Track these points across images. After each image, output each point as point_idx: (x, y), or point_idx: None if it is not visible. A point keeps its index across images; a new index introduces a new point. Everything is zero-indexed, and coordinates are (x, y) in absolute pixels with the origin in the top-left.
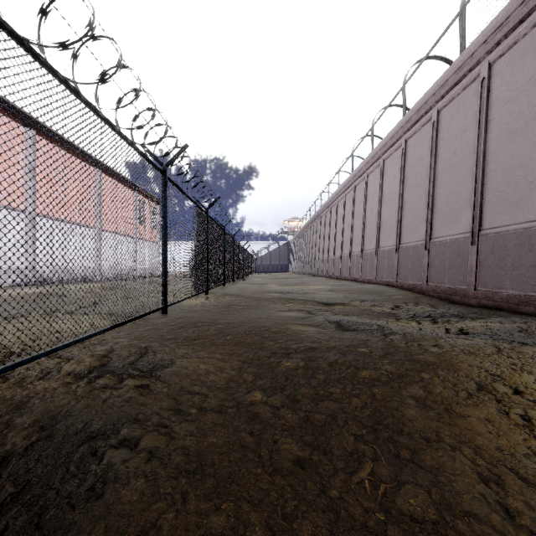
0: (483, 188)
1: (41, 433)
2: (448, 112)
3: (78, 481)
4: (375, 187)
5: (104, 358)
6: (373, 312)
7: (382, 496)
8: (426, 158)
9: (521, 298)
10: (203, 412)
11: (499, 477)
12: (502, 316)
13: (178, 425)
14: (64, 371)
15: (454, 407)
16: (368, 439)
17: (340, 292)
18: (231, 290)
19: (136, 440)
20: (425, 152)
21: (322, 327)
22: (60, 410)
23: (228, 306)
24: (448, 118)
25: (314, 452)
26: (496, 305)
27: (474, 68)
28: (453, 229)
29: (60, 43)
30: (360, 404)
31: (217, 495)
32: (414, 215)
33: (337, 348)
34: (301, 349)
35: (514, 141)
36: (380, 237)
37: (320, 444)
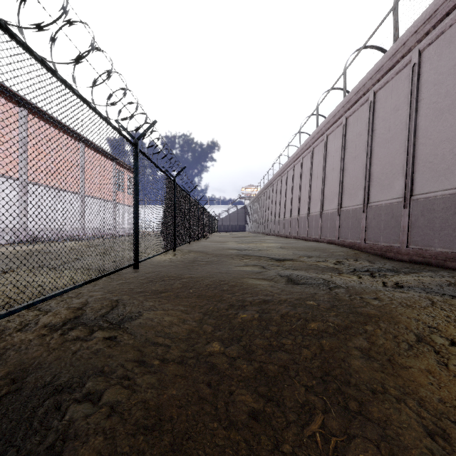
0: (414, 159)
1: (11, 386)
2: (383, 94)
3: (39, 438)
4: (320, 158)
5: (78, 311)
6: (319, 267)
7: (333, 450)
8: (364, 134)
9: (448, 255)
10: (165, 363)
11: (444, 431)
12: (432, 271)
13: (141, 378)
14: (41, 323)
15: (396, 358)
16: (318, 390)
17: (290, 249)
18: (196, 247)
19: (99, 394)
20: (363, 128)
21: (275, 280)
22: (32, 362)
23: (192, 261)
24: (383, 99)
25: (268, 404)
26: (425, 261)
27: (406, 55)
28: (388, 195)
29: (36, 25)
30: (310, 354)
31: (173, 454)
32: (354, 183)
33: (288, 301)
34: (255, 302)
35: (441, 118)
36: (324, 202)
37: (273, 395)
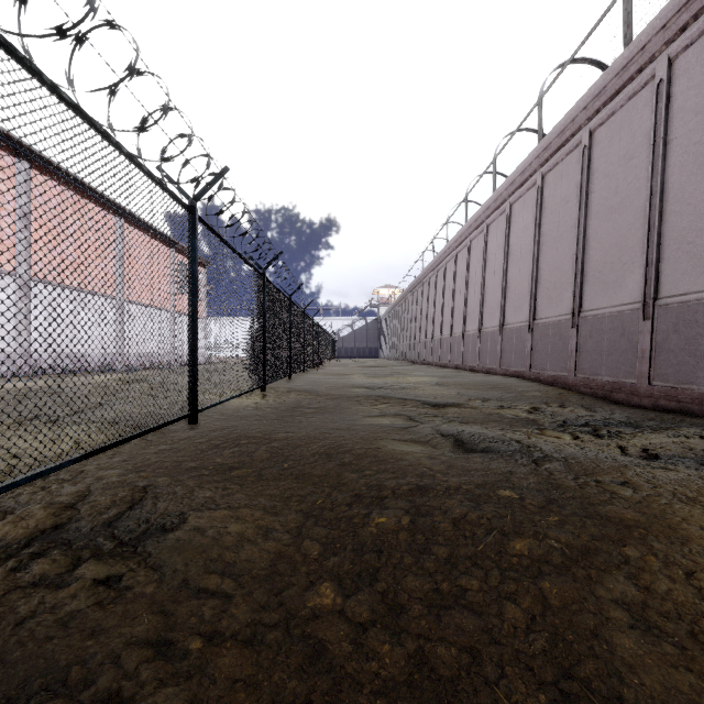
0: (661, 238)
1: None
2: (606, 133)
3: None
4: (499, 241)
5: (65, 512)
6: (504, 418)
7: None
8: (573, 199)
9: None
10: (215, 645)
11: None
12: (698, 426)
13: (150, 699)
14: None
15: None
16: None
17: (452, 387)
18: (300, 383)
19: None
20: (571, 191)
21: (433, 444)
22: None
23: (292, 408)
24: (606, 141)
25: None
26: (682, 407)
27: (646, 67)
28: (614, 298)
29: None
30: (521, 618)
31: None
32: (556, 279)
33: (463, 490)
34: (402, 490)
35: None
36: (506, 310)
37: None
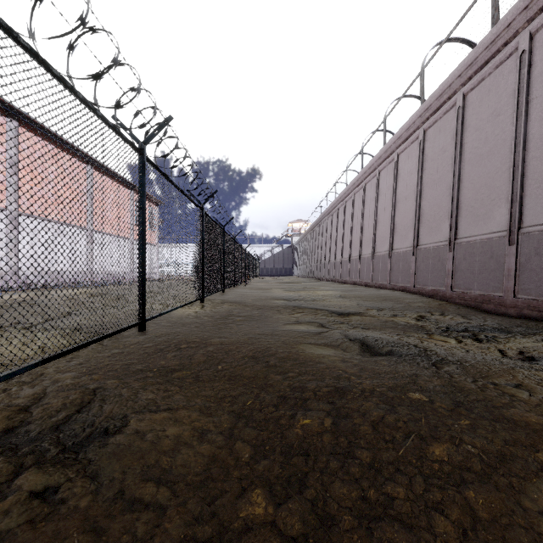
0: (523, 178)
1: None
2: (476, 95)
3: None
4: (388, 184)
5: (18, 415)
6: (398, 325)
7: None
8: (449, 149)
9: None
10: None
11: None
12: None
13: None
14: None
15: None
16: None
17: (352, 299)
18: (231, 296)
19: None
20: (447, 143)
21: (343, 348)
22: None
23: (225, 316)
24: (477, 102)
25: None
26: (542, 316)
27: (510, 41)
28: (484, 228)
29: None
30: (453, 533)
31: None
32: (435, 213)
33: (377, 393)
34: (322, 392)
35: None
36: (394, 238)
37: None
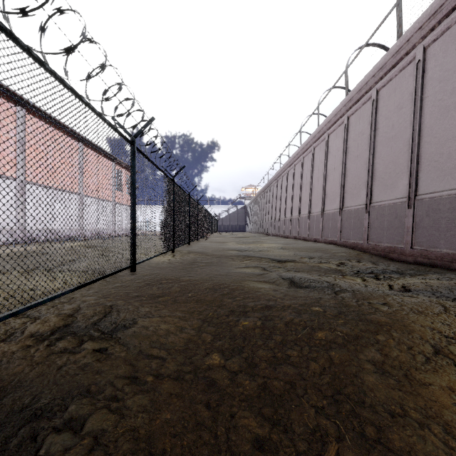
0: (419, 158)
1: None
2: (386, 92)
3: None
4: (321, 158)
5: (69, 318)
6: (322, 269)
7: None
8: (366, 132)
9: (454, 256)
10: (159, 379)
11: None
12: (438, 273)
13: (131, 399)
14: (28, 332)
15: (413, 373)
16: (330, 412)
17: (291, 250)
18: (195, 248)
19: (82, 421)
20: (365, 127)
21: (277, 283)
22: (12, 380)
23: (192, 263)
24: (386, 97)
25: (274, 430)
26: (431, 262)
27: (410, 52)
28: (391, 195)
29: (20, 10)
30: (318, 369)
31: None
32: (356, 182)
33: (292, 307)
34: (257, 308)
35: (447, 116)
36: (325, 201)
37: (280, 418)
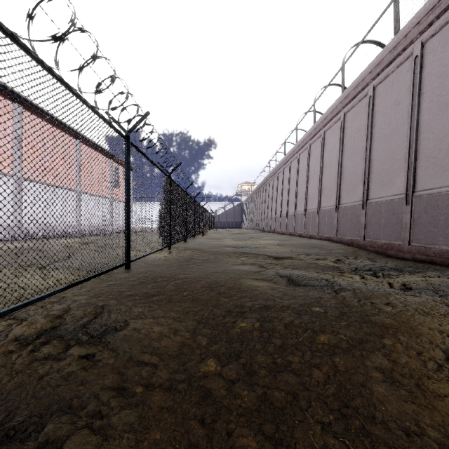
0: (416, 154)
1: None
2: (383, 88)
3: None
4: (317, 155)
5: (57, 320)
6: (319, 266)
7: None
8: (363, 129)
9: None
10: (149, 390)
11: None
12: (438, 270)
13: (117, 415)
14: (12, 335)
15: (426, 383)
16: (338, 429)
17: (287, 246)
18: (192, 244)
19: (59, 444)
20: (361, 124)
21: (274, 281)
22: None
23: (188, 259)
24: (383, 93)
25: None
26: (429, 259)
27: (407, 47)
28: (388, 191)
29: None
30: (322, 377)
31: None
32: (352, 179)
33: (291, 307)
34: (255, 308)
35: (446, 112)
36: (321, 198)
37: (282, 437)
